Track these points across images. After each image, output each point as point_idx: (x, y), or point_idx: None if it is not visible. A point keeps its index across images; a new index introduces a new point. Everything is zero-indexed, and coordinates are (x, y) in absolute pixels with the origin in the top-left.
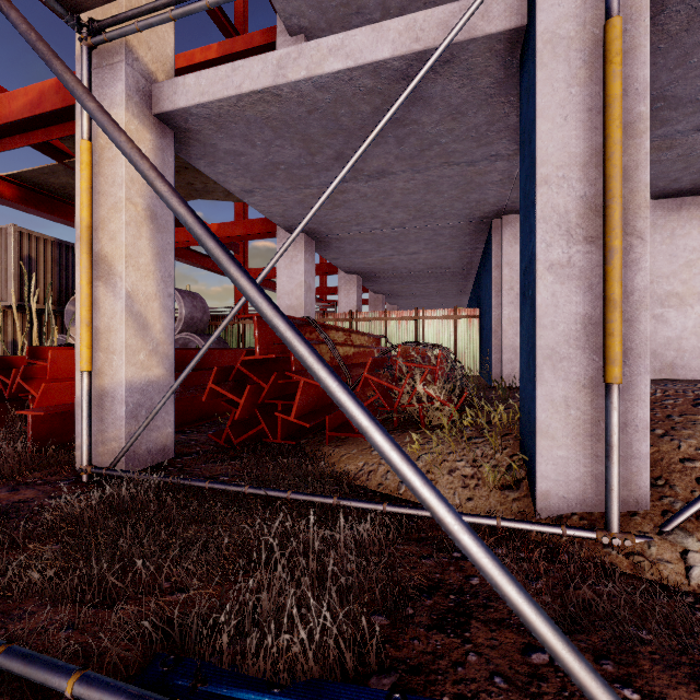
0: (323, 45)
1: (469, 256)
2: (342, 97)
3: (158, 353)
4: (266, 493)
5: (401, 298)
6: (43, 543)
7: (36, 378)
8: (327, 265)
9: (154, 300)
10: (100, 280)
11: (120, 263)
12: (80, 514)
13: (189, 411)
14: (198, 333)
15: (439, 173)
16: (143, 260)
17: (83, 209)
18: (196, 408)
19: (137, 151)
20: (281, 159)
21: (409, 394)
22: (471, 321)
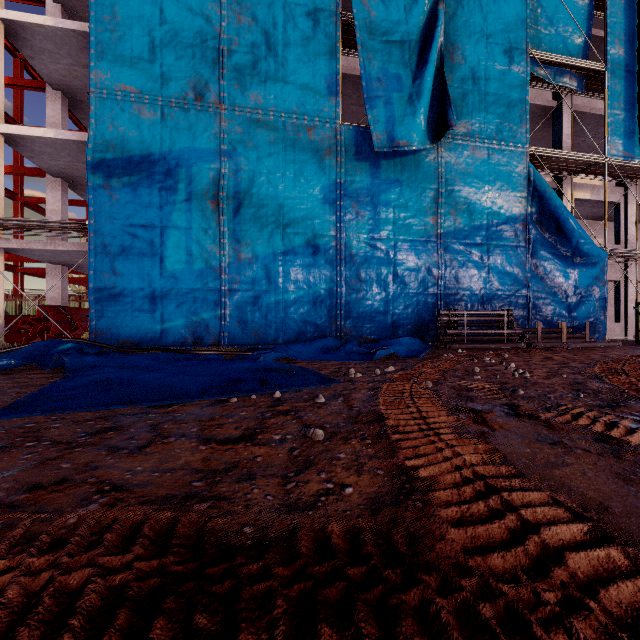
0: (58, 243)
1: None
2: (66, 251)
3: None
4: None
5: None
6: None
7: None
8: None
9: None
10: None
11: None
12: None
13: None
14: None
15: None
16: None
17: None
18: (4, 339)
19: (26, 296)
20: (47, 254)
21: None
22: None
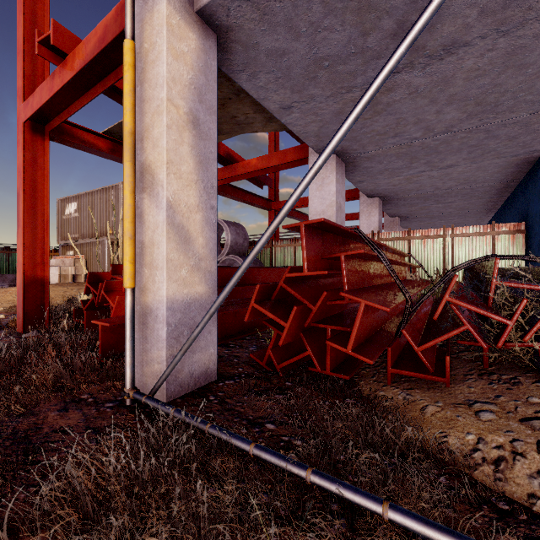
0: None
1: (518, 163)
2: None
3: (200, 269)
4: (342, 496)
5: (416, 220)
6: (33, 537)
7: (115, 291)
8: (348, 191)
9: (196, 211)
10: (144, 192)
11: (162, 170)
12: (88, 489)
13: (232, 324)
14: (240, 255)
15: (537, 29)
16: (185, 168)
17: (126, 113)
18: (238, 321)
19: None
20: (326, 50)
21: (515, 327)
22: (515, 236)
